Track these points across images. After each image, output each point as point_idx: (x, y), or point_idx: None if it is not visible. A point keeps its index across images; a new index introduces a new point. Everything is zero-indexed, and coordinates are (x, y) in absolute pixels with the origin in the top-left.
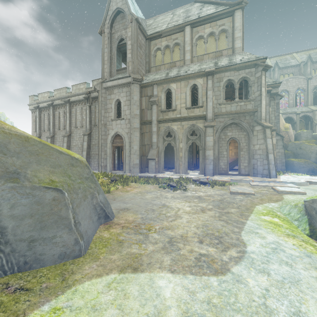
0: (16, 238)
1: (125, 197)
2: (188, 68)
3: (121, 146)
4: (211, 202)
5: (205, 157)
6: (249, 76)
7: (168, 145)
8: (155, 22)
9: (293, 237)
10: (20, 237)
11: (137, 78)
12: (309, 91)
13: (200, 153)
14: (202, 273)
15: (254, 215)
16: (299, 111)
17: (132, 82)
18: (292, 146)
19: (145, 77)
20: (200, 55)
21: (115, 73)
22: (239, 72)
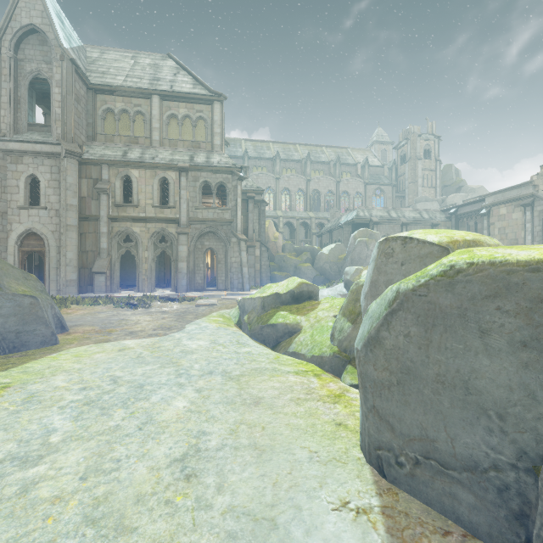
0: (5, 331)
1: (70, 318)
2: (157, 153)
3: (40, 252)
4: (174, 314)
5: (178, 271)
6: (227, 182)
7: (126, 252)
8: (103, 59)
9: (220, 323)
10: (8, 330)
11: (74, 150)
12: (309, 194)
13: (173, 266)
14: (151, 337)
15: (205, 317)
16: (299, 217)
17: (65, 155)
18: (278, 258)
19: (86, 147)
20: (173, 139)
21: (26, 128)
22: (217, 175)
